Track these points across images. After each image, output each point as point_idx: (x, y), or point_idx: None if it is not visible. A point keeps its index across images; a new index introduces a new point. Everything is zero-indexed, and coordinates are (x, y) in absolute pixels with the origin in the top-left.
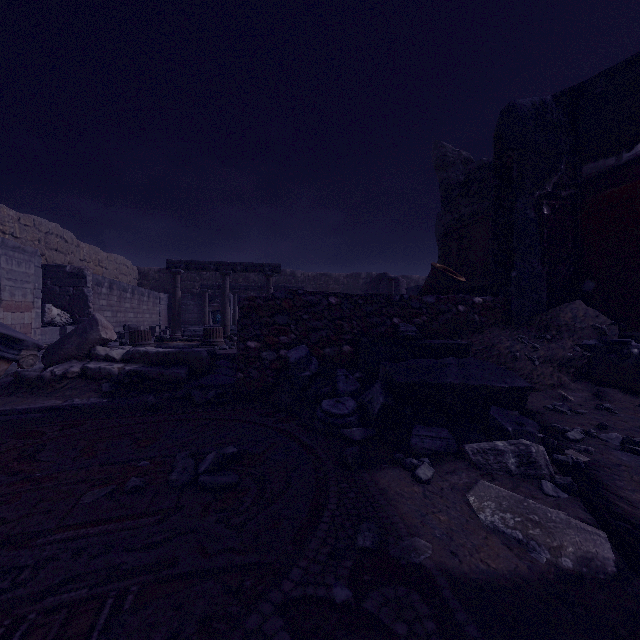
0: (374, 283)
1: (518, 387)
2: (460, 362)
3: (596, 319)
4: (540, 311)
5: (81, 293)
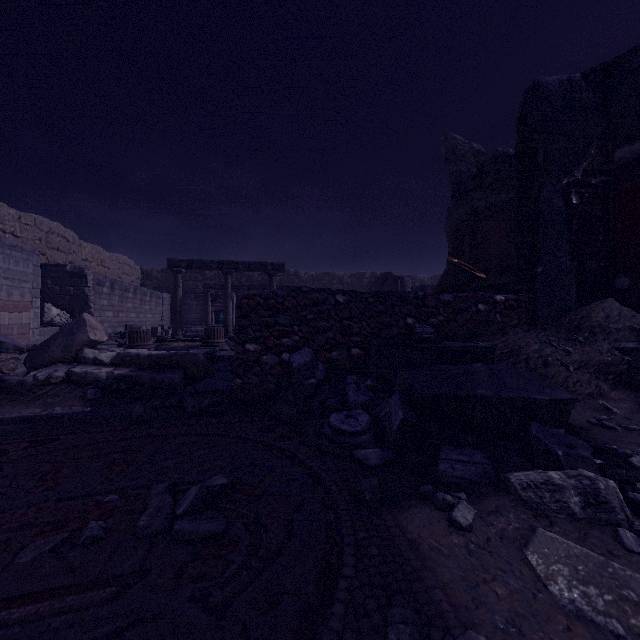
0: (379, 283)
1: (560, 399)
2: (490, 369)
3: (632, 319)
4: (568, 310)
5: (82, 293)
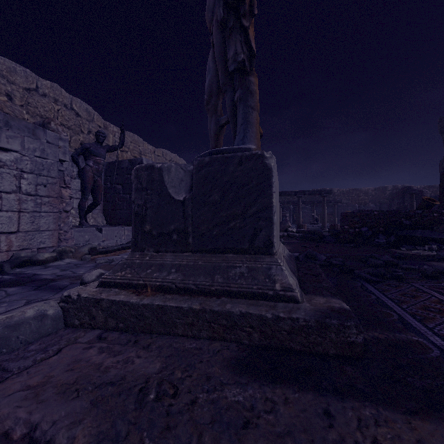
0: (399, 194)
1: (443, 238)
2: (423, 231)
3: None
4: None
5: None
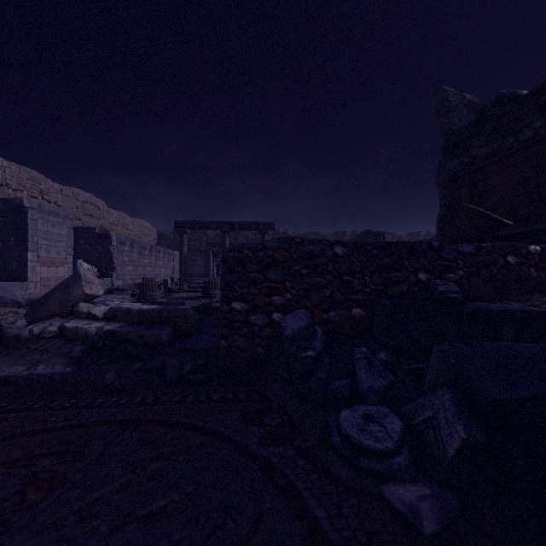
0: (359, 239)
1: None
2: None
3: None
4: None
5: (107, 251)
